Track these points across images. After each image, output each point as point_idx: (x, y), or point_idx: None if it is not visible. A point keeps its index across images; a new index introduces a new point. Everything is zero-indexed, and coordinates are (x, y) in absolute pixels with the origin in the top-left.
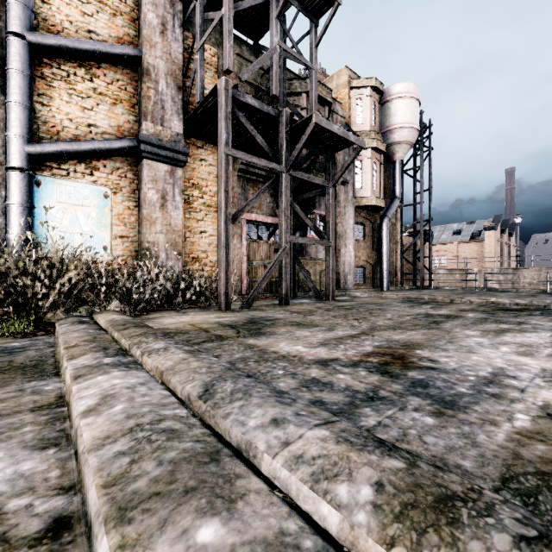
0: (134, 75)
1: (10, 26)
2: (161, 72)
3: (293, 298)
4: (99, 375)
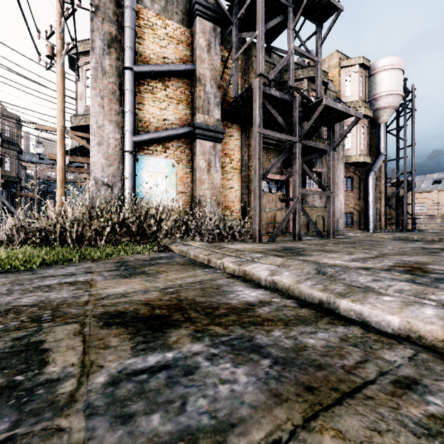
0: (189, 82)
1: (125, 63)
2: (207, 78)
3: None
4: (252, 264)
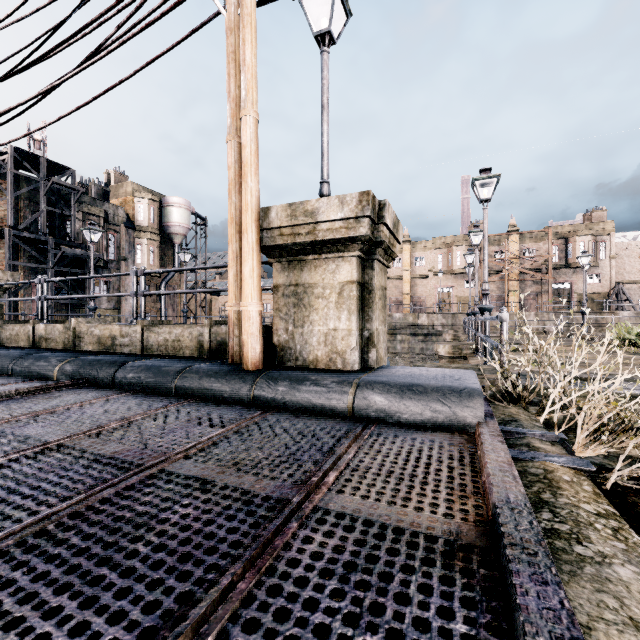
0: None
1: None
2: None
3: None
4: None
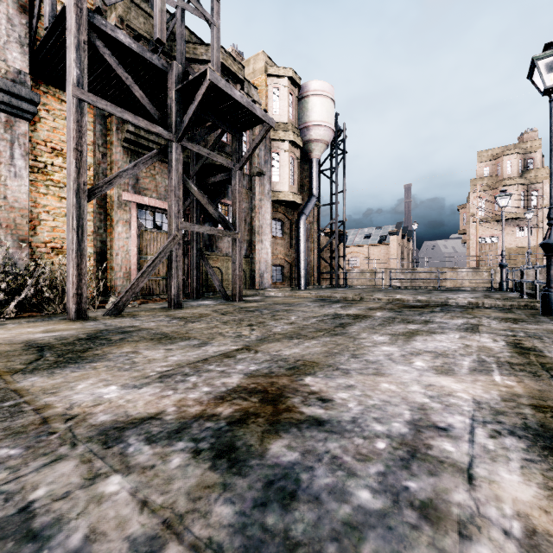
0: None
1: None
2: None
3: (195, 300)
4: None
